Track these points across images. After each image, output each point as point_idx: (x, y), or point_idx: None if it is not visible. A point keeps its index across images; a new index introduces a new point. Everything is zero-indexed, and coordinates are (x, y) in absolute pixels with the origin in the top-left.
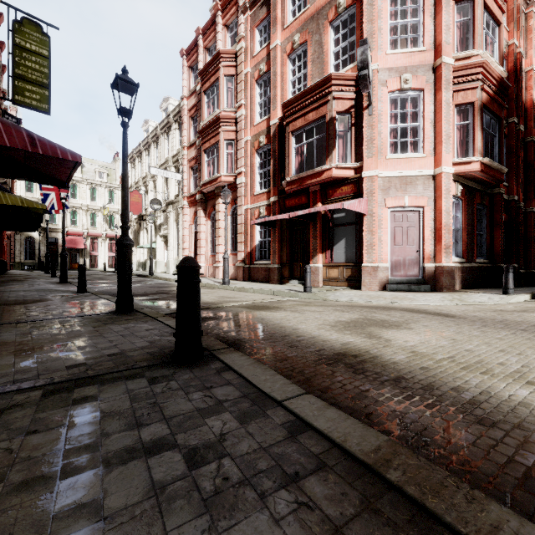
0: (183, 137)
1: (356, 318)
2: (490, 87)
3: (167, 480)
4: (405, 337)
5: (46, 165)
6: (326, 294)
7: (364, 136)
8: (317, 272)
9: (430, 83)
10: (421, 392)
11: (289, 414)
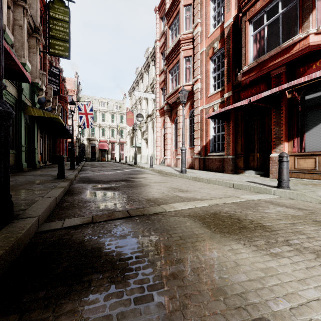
0: (156, 68)
1: None
2: None
3: None
4: None
5: None
6: (317, 193)
7: None
8: None
9: None
10: None
11: None
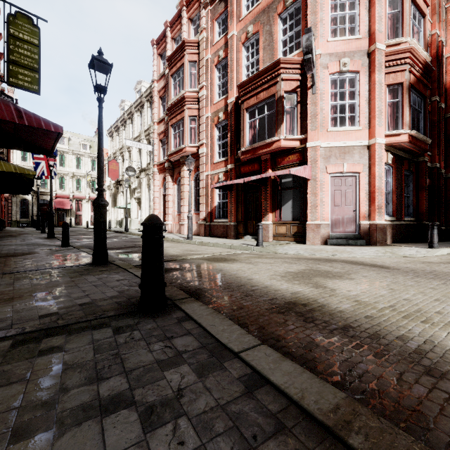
0: (154, 114)
1: (303, 269)
2: (416, 69)
3: (120, 445)
4: (348, 287)
5: (33, 136)
6: (276, 248)
7: (309, 112)
8: (267, 229)
9: (365, 66)
10: (369, 341)
11: (246, 366)
